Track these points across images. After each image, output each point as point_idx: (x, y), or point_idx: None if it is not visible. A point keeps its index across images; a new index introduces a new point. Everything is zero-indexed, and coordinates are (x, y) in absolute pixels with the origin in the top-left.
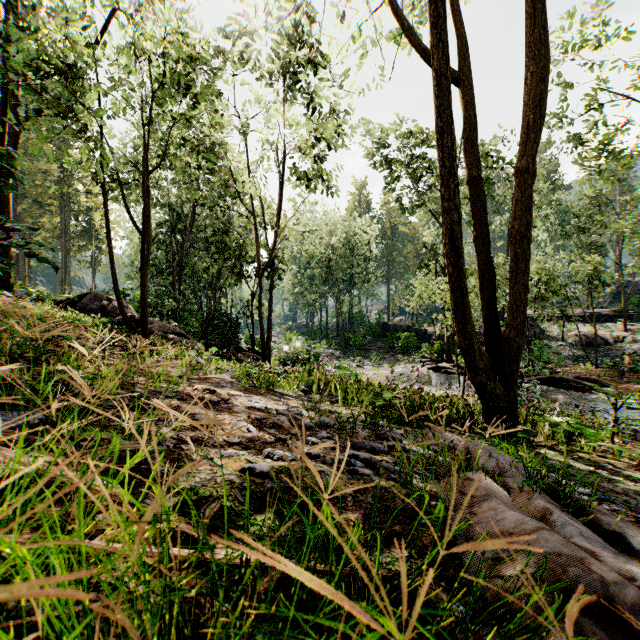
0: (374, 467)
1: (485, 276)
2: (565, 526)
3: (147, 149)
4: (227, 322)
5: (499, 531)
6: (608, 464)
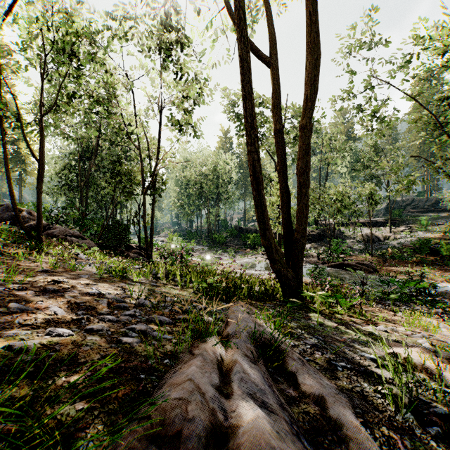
0: (146, 336)
1: (284, 197)
2: (236, 373)
3: (41, 97)
4: (119, 227)
5: (175, 382)
6: (351, 321)
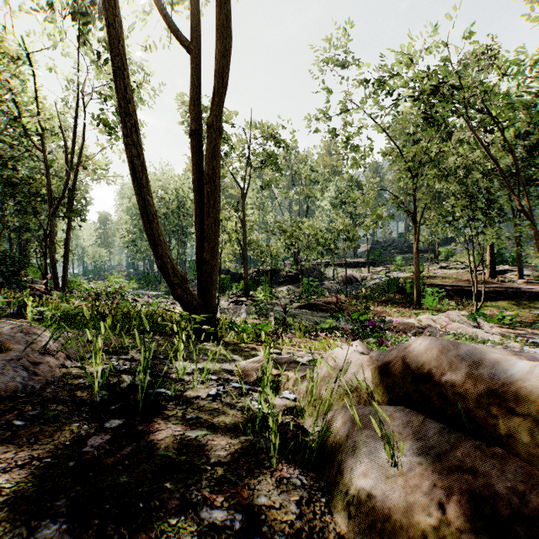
0: None
1: (197, 212)
2: None
3: None
4: (7, 260)
5: None
6: (250, 348)
